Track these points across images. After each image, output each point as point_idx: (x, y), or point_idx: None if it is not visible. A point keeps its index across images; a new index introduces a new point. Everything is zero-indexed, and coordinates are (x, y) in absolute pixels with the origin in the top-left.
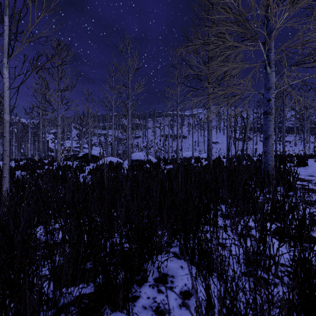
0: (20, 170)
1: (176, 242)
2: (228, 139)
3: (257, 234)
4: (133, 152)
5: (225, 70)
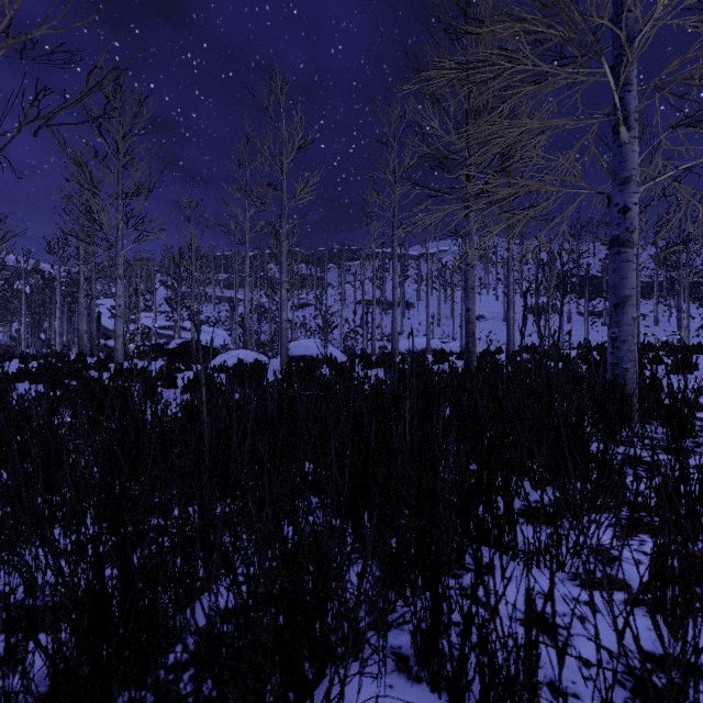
0: (29, 381)
1: (400, 609)
2: (511, 310)
3: (637, 578)
4: (292, 338)
5: (511, 140)
